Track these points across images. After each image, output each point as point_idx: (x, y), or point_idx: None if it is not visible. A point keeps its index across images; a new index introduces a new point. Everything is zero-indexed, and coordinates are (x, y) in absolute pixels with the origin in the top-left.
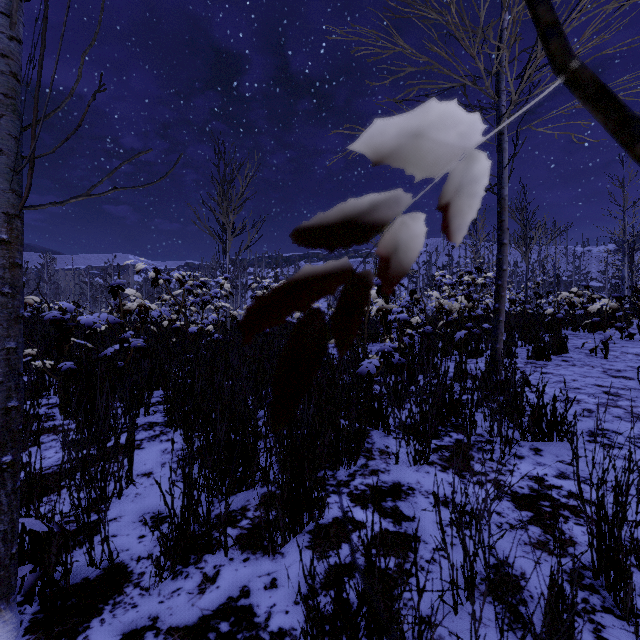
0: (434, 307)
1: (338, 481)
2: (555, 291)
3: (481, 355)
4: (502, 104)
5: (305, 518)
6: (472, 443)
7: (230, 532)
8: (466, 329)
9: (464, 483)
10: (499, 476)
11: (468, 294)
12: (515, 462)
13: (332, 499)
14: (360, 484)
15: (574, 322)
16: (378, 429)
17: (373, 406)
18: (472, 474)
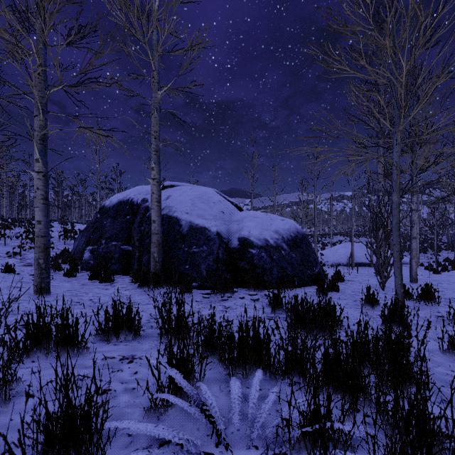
0: None
1: None
2: None
3: None
4: None
5: None
6: None
7: None
8: None
9: None
10: None
11: None
12: None
13: None
14: None
15: None
16: None
17: None
18: None
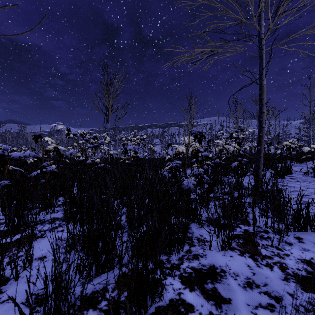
0: (220, 149)
1: (171, 264)
2: (275, 143)
3: (245, 175)
4: (262, 32)
5: (148, 299)
6: (255, 232)
7: (91, 314)
8: (238, 161)
9: (258, 265)
10: (280, 259)
11: (239, 142)
12: (288, 248)
13: (168, 281)
14: (187, 267)
15: (291, 158)
16: (194, 222)
17: (191, 208)
18: (261, 257)
